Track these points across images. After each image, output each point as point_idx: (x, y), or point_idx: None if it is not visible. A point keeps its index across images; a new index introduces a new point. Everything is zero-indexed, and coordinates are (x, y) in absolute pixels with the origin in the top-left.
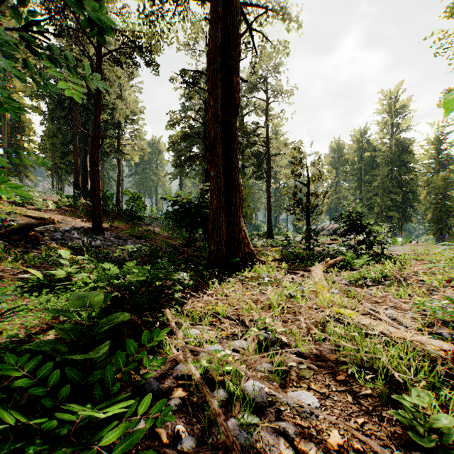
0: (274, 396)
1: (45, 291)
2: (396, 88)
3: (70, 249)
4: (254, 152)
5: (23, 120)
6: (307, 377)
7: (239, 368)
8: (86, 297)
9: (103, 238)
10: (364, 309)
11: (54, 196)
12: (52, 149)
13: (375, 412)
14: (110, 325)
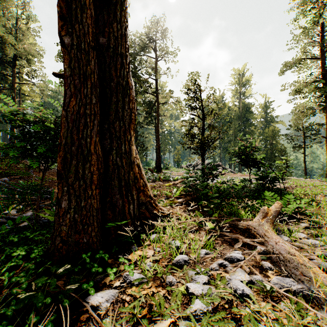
0: None
1: None
2: (243, 67)
3: None
4: (145, 101)
5: None
6: None
7: None
8: None
9: None
10: None
11: None
12: None
13: None
14: None
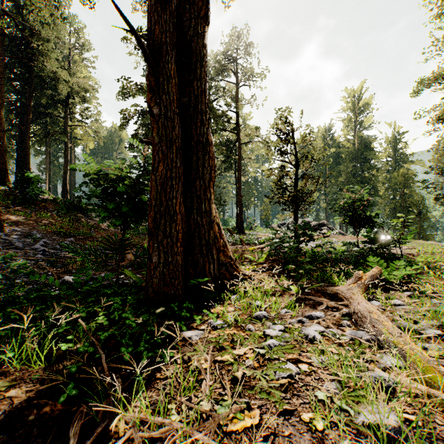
0: None
1: None
2: (360, 86)
3: None
4: (223, 141)
5: None
6: None
7: None
8: None
9: None
10: None
11: None
12: None
13: None
14: None
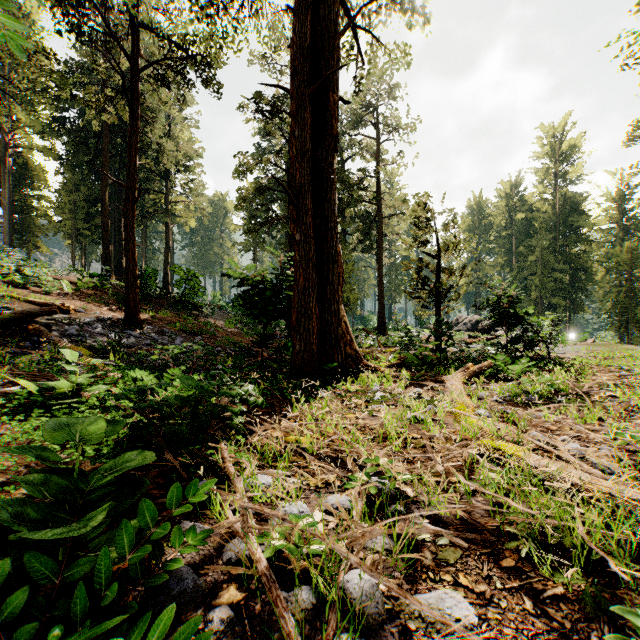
0: (397, 599)
1: (36, 412)
2: (562, 121)
3: (89, 349)
4: (359, 213)
5: (31, 167)
6: (451, 562)
7: (335, 549)
8: (73, 426)
9: (139, 334)
10: (534, 442)
11: (73, 274)
12: (72, 208)
13: (577, 633)
14: (116, 473)
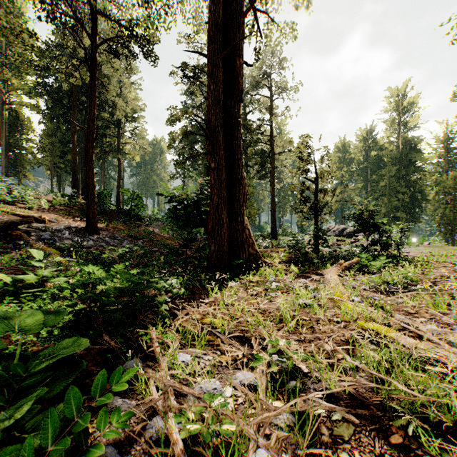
0: None
1: (8, 299)
2: (404, 85)
3: (58, 250)
4: (257, 151)
5: (21, 118)
6: (346, 438)
7: (245, 430)
8: (9, 320)
9: (96, 238)
10: (401, 324)
11: (51, 195)
12: (51, 148)
13: None
14: (50, 360)
